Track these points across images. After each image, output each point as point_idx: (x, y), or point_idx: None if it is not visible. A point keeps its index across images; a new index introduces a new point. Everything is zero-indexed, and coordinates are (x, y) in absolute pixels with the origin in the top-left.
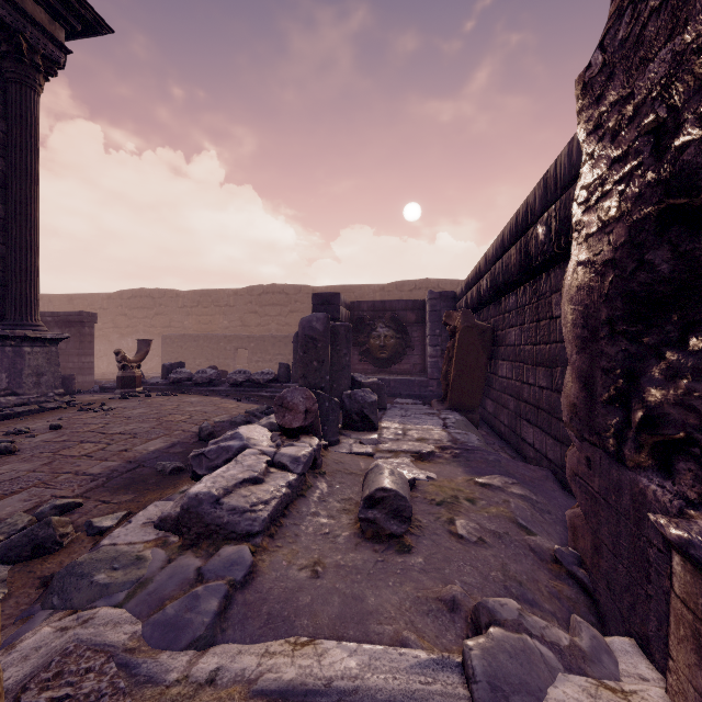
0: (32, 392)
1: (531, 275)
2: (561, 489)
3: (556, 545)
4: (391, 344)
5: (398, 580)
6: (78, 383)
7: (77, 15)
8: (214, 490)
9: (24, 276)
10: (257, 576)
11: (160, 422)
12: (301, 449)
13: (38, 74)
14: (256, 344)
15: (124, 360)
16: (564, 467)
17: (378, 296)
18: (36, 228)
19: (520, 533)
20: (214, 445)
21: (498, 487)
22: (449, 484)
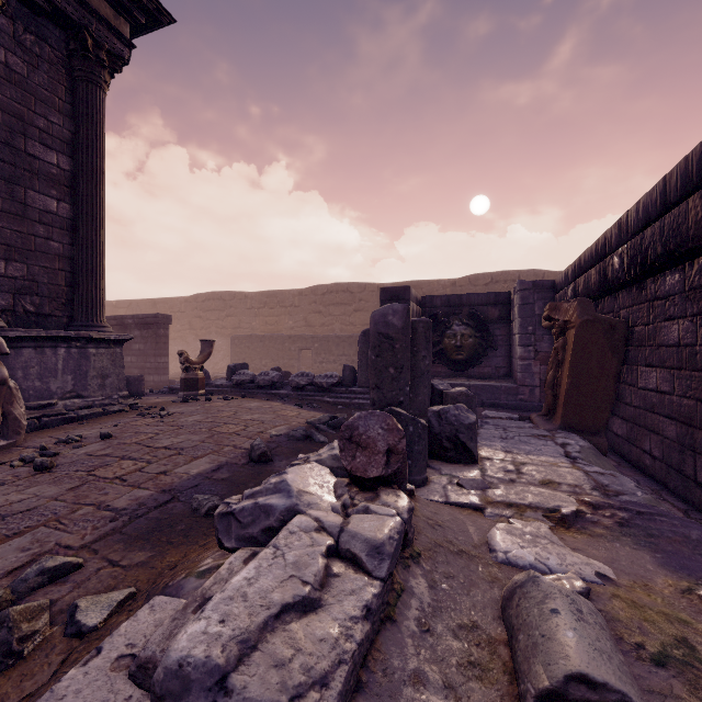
0: (97, 394)
1: None
2: None
3: None
4: (468, 344)
5: None
6: (154, 382)
7: (140, 7)
8: (217, 652)
9: (90, 277)
10: None
11: (212, 434)
12: (383, 521)
13: (103, 70)
14: (320, 345)
15: (187, 361)
16: None
17: (449, 292)
18: (102, 228)
19: None
20: (249, 500)
21: None
22: (649, 599)
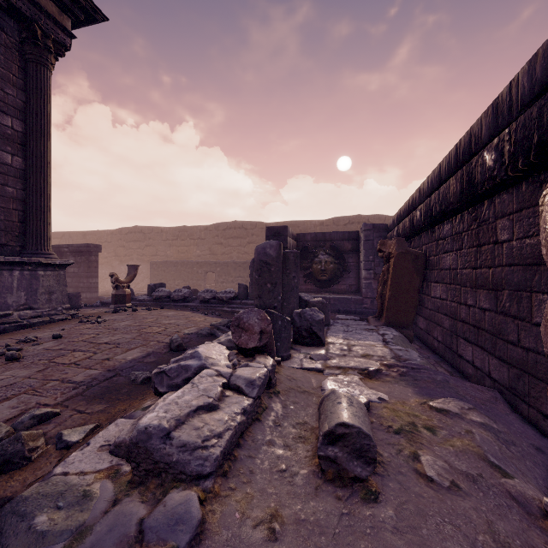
0: (45, 306)
1: (472, 203)
2: (512, 412)
3: (545, 497)
4: (330, 269)
5: (370, 546)
6: (87, 298)
7: (80, 7)
8: (165, 422)
9: (39, 215)
10: (204, 538)
11: (140, 334)
12: (256, 370)
13: (50, 54)
14: (221, 269)
15: (117, 281)
16: (513, 389)
17: (319, 230)
18: (48, 177)
19: (494, 475)
20: (175, 364)
21: (456, 414)
22: (402, 407)
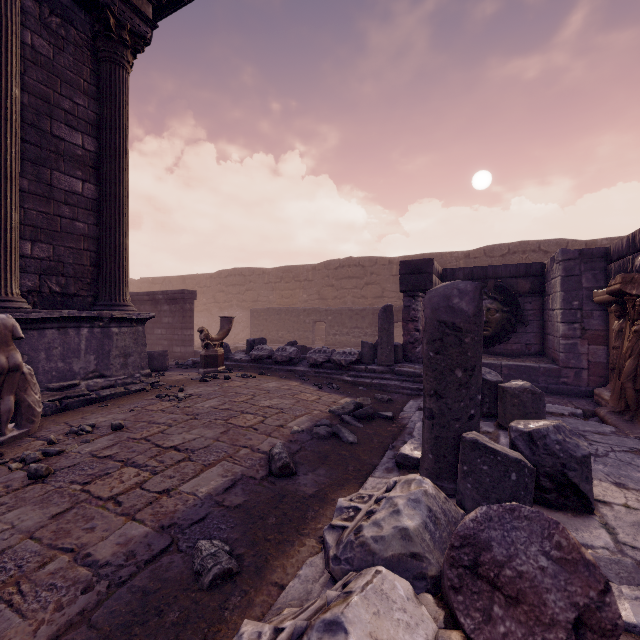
0: (119, 373)
1: None
2: None
3: None
4: (495, 320)
5: None
6: (181, 353)
7: None
8: None
9: (113, 256)
10: None
11: (227, 429)
12: None
13: (126, 49)
14: (333, 318)
15: (207, 338)
16: None
17: (463, 264)
18: (125, 207)
19: None
20: None
21: None
22: None
